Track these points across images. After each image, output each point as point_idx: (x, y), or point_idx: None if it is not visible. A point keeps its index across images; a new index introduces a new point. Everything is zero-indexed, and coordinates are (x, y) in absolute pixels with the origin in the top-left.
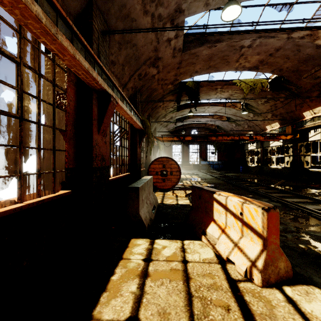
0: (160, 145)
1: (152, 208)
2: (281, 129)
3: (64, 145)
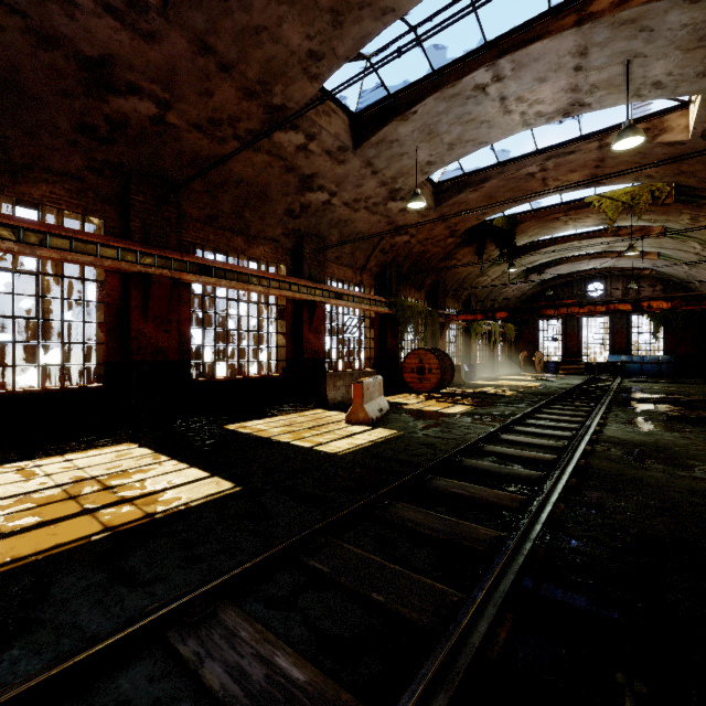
0: (491, 324)
1: None
2: None
3: (285, 343)
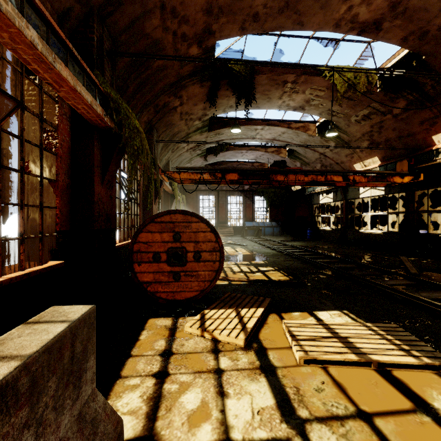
0: (179, 193)
1: None
2: (383, 167)
3: None
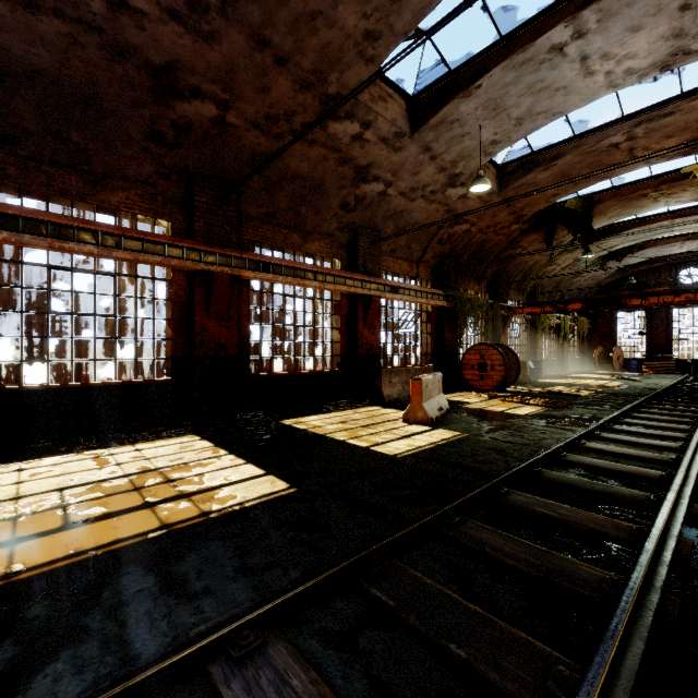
0: (560, 317)
1: None
2: None
3: (340, 338)
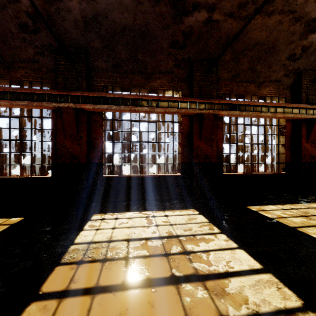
0: None
1: None
2: None
3: (284, 151)
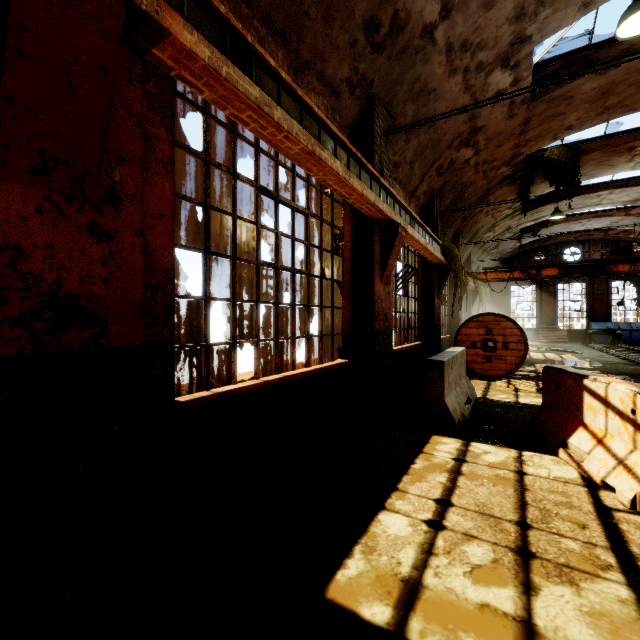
0: (482, 288)
1: (465, 400)
2: None
3: (341, 301)
